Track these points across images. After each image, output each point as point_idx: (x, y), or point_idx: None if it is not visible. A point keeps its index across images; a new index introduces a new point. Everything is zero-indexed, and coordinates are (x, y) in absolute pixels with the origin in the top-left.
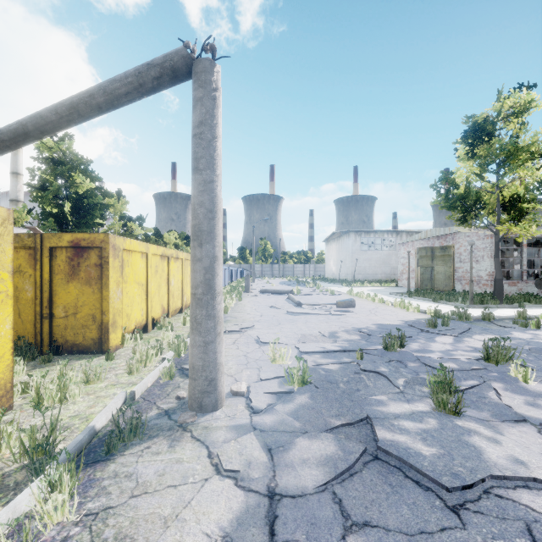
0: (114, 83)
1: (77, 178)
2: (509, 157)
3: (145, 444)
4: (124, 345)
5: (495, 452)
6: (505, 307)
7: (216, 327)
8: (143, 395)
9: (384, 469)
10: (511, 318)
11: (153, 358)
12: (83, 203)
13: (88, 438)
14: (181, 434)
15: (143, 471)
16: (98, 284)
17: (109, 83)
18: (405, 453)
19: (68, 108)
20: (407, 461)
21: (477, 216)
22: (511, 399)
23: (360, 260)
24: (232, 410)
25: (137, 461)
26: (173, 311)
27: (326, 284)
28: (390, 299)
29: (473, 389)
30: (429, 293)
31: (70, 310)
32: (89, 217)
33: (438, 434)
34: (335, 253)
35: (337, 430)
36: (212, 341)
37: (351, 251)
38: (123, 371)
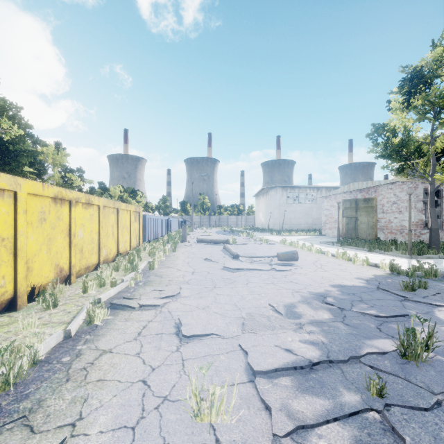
0: None
1: (3, 123)
2: None
3: None
4: None
5: None
6: None
7: None
8: None
9: None
10: None
11: None
12: (9, 150)
13: None
14: None
15: None
16: None
17: None
18: None
19: None
20: None
21: (414, 165)
22: None
23: (286, 212)
24: None
25: None
26: (81, 269)
27: (257, 233)
28: (325, 248)
29: None
30: (363, 242)
31: None
32: (14, 163)
33: None
34: (264, 206)
35: None
36: None
37: (278, 204)
38: None
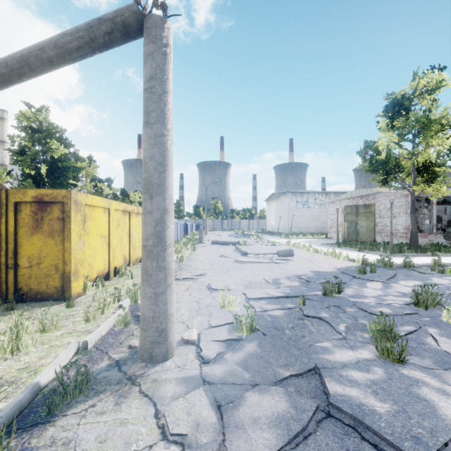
0: (65, 37)
1: (52, 144)
2: (423, 128)
3: (90, 401)
4: (86, 292)
5: (449, 407)
6: (420, 256)
7: (166, 278)
8: (96, 344)
9: (339, 429)
10: (427, 265)
11: (111, 306)
12: (58, 166)
13: (30, 396)
14: (129, 389)
15: (83, 436)
16: (61, 237)
17: (60, 37)
18: (359, 411)
19: (18, 61)
20: (363, 421)
21: (396, 178)
22: (448, 345)
23: (295, 216)
24: (182, 359)
25: (79, 423)
26: (134, 260)
27: (267, 236)
28: (322, 249)
29: (411, 335)
30: (355, 244)
31: (34, 260)
32: (63, 178)
33: (387, 385)
34: (275, 210)
35: (286, 382)
36: (162, 292)
37: (288, 209)
38: (81, 318)
